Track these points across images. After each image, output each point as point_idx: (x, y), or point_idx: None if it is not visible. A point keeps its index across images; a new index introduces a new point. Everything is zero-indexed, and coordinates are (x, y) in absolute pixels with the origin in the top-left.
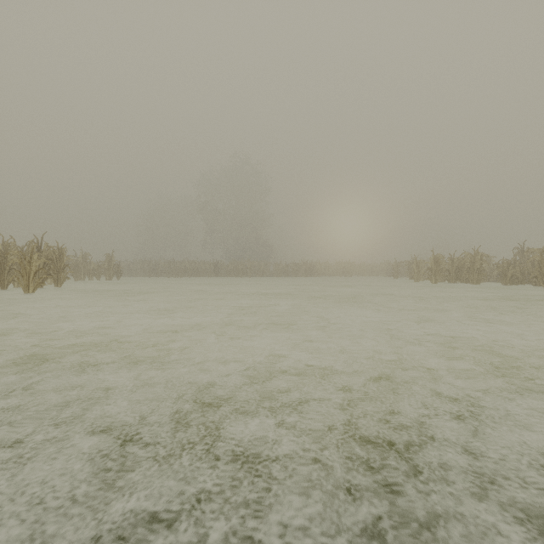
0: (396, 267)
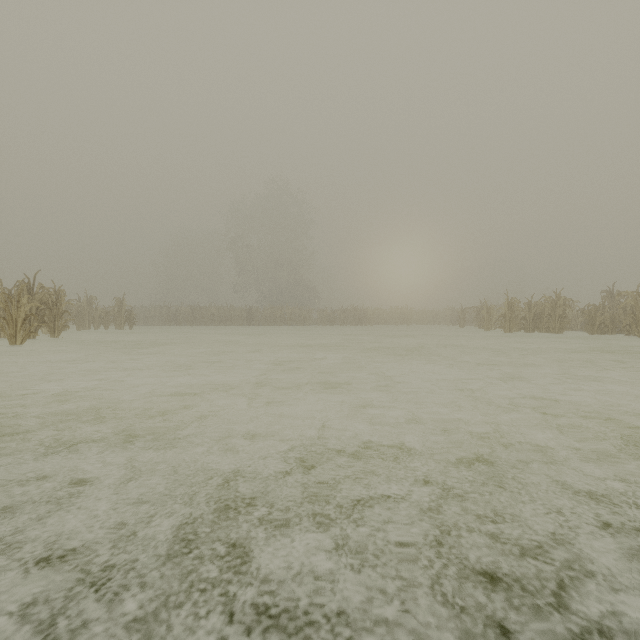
0: (462, 314)
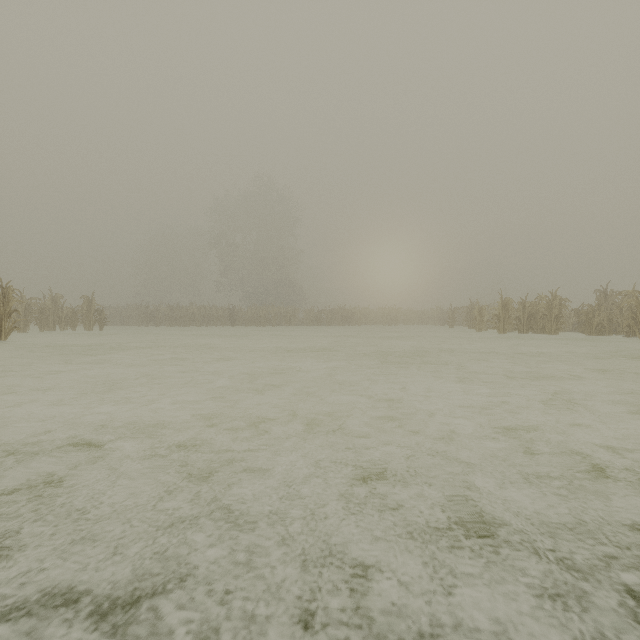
0: (452, 314)
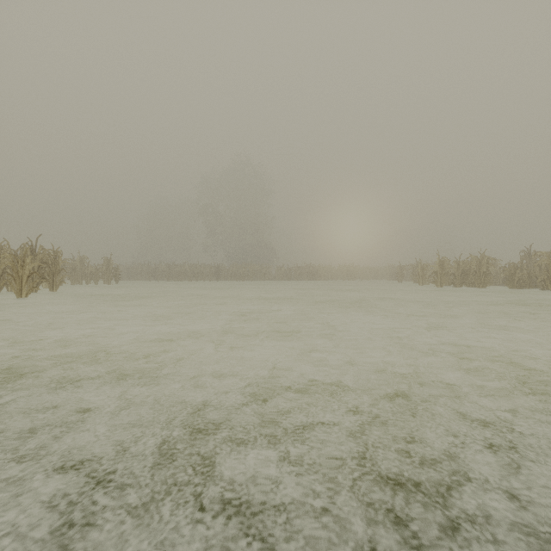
0: (400, 270)
